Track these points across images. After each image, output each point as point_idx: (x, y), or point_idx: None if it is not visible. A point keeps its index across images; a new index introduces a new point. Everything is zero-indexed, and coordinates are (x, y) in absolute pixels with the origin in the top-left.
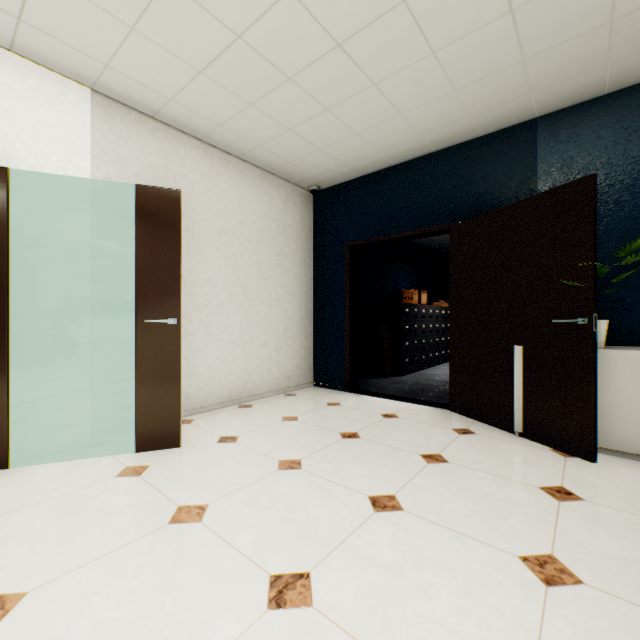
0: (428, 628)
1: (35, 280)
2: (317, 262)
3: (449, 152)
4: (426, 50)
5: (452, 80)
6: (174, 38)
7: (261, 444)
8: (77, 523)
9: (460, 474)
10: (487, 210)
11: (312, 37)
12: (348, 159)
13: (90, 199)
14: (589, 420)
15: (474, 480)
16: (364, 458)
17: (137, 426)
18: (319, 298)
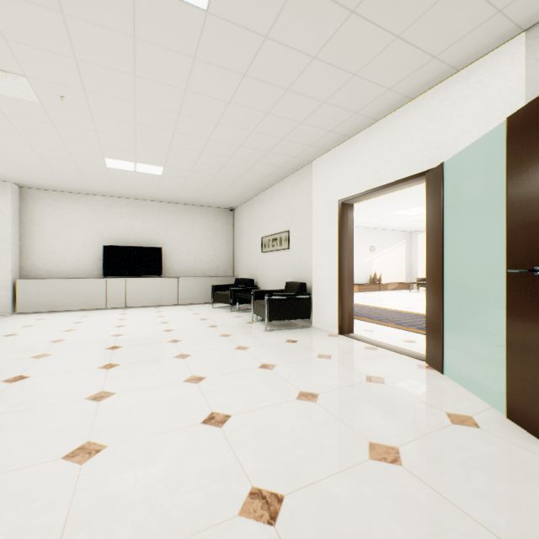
0: None
1: (475, 237)
2: None
3: None
4: None
5: None
6: None
7: None
8: (373, 405)
9: None
10: None
11: None
12: None
13: None
14: None
15: None
16: None
17: (506, 388)
18: None
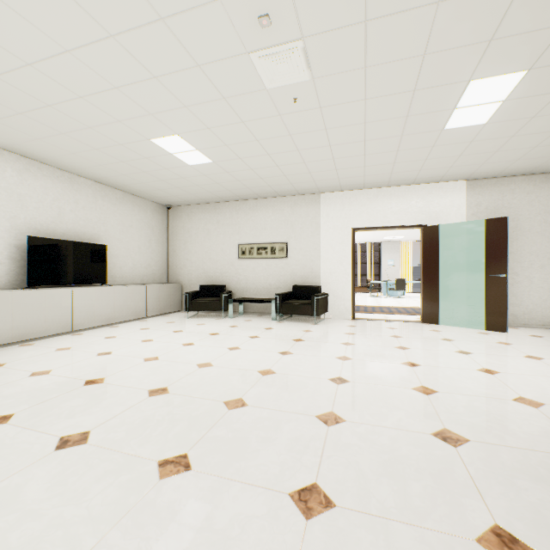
0: None
1: (445, 261)
2: None
3: None
4: None
5: None
6: (501, 159)
7: None
8: (464, 336)
9: None
10: None
11: None
12: None
13: (464, 225)
14: None
15: None
16: None
17: (485, 319)
18: None
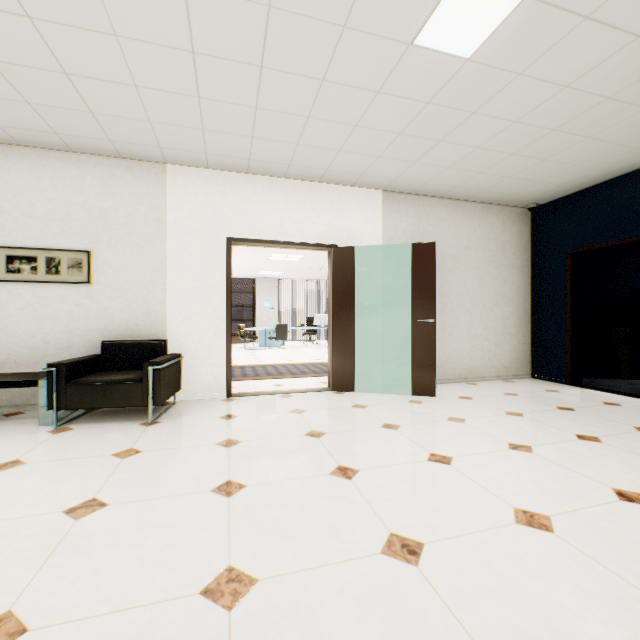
0: (600, 470)
1: (359, 299)
2: (534, 269)
3: None
4: (637, 109)
5: None
6: (436, 159)
7: (490, 403)
8: (403, 413)
9: None
10: None
11: (531, 133)
12: (567, 181)
13: (381, 252)
14: None
15: None
16: (576, 420)
17: (412, 380)
18: (537, 301)
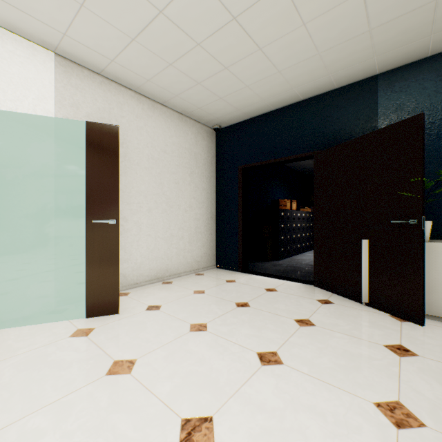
0: None
1: (12, 191)
2: (219, 180)
3: (313, 100)
4: (299, 22)
5: (317, 45)
6: (113, 13)
7: (178, 311)
8: (36, 375)
9: (324, 335)
10: (341, 141)
11: (215, 12)
12: (241, 105)
13: (53, 133)
14: (419, 294)
15: (335, 340)
16: (253, 322)
17: (86, 298)
18: (220, 205)
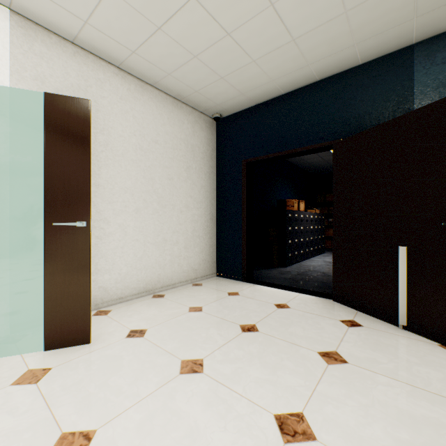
0: None
1: None
2: (219, 176)
3: (331, 80)
4: None
5: None
6: None
7: (166, 339)
8: None
9: (364, 380)
10: (366, 128)
11: None
12: (245, 88)
13: (8, 111)
14: None
15: (381, 389)
16: (264, 357)
17: (45, 325)
18: (221, 205)
